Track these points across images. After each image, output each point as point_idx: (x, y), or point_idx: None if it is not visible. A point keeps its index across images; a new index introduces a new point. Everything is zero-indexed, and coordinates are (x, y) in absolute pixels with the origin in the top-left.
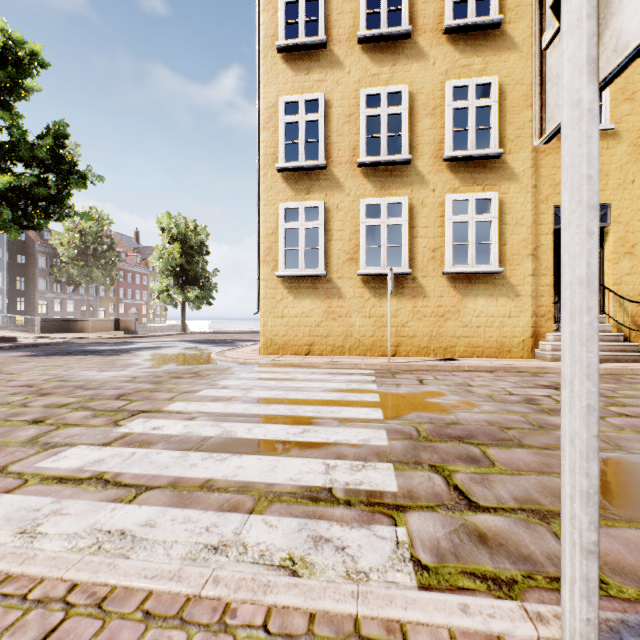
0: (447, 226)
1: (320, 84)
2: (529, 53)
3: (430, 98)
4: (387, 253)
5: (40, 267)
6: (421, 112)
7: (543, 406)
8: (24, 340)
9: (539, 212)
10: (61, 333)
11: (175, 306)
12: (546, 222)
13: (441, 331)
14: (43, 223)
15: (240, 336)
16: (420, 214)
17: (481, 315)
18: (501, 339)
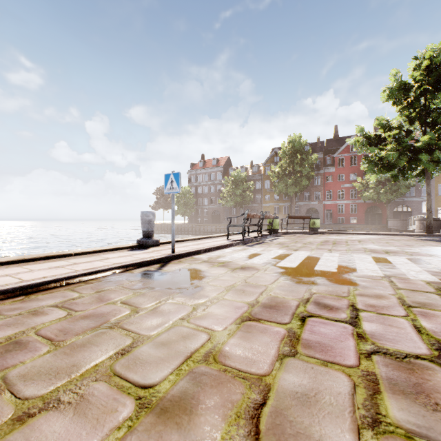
0: None
1: None
2: None
3: None
4: None
5: None
6: None
7: (294, 300)
8: None
9: None
10: None
11: None
12: None
13: None
14: None
15: None
16: None
17: None
18: None
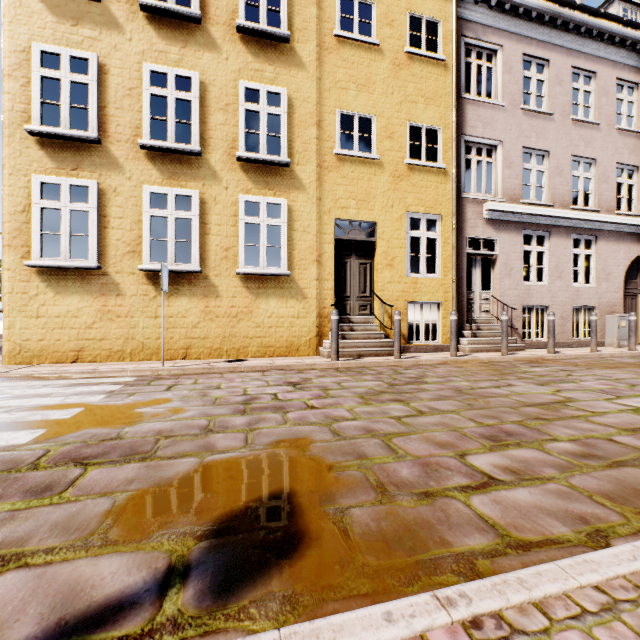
0: (240, 226)
1: (93, 42)
2: (315, 75)
3: (223, 93)
4: (176, 248)
5: None
6: (214, 105)
7: (252, 405)
8: None
9: (323, 222)
10: None
11: None
12: (329, 232)
13: (234, 332)
14: None
15: None
16: (213, 211)
17: (273, 316)
18: (291, 339)
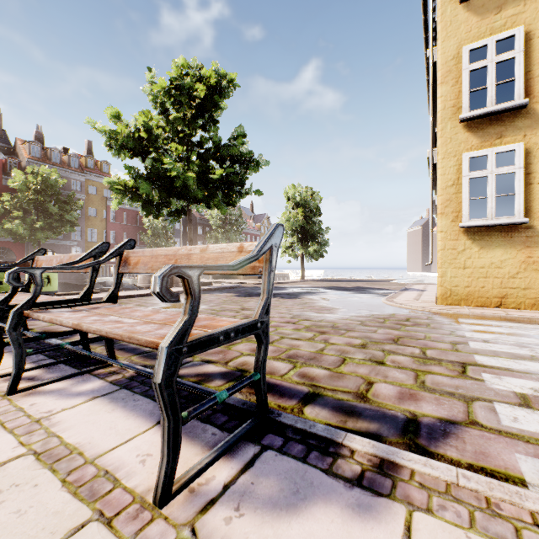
0: None
1: (515, 18)
2: None
3: None
4: None
5: (198, 234)
6: None
7: None
8: (213, 284)
9: None
10: (224, 279)
11: (296, 259)
12: None
13: None
14: (237, 200)
15: (356, 284)
16: None
17: None
18: None
